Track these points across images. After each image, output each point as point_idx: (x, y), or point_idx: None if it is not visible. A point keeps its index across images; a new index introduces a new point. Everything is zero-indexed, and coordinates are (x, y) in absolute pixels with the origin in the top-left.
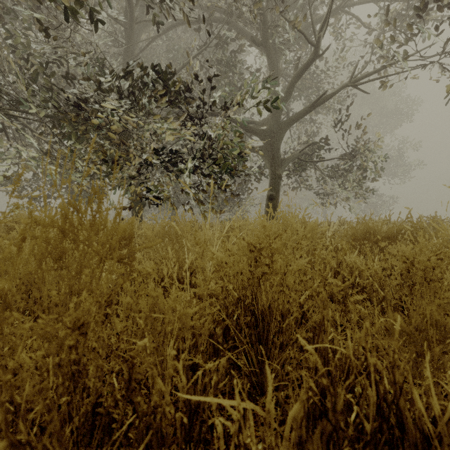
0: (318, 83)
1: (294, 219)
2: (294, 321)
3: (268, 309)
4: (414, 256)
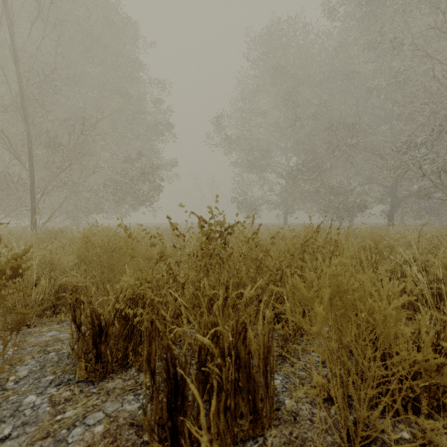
0: None
1: None
2: None
3: None
4: None
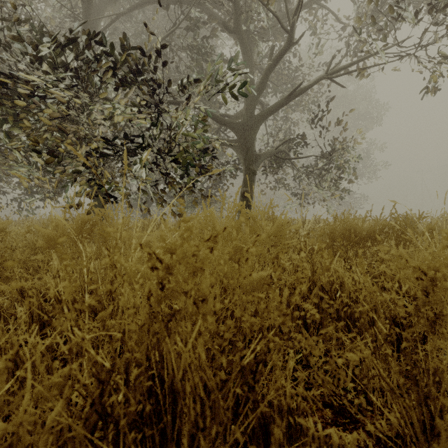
0: (294, 79)
1: (256, 213)
2: (231, 405)
3: (180, 384)
4: (435, 270)
